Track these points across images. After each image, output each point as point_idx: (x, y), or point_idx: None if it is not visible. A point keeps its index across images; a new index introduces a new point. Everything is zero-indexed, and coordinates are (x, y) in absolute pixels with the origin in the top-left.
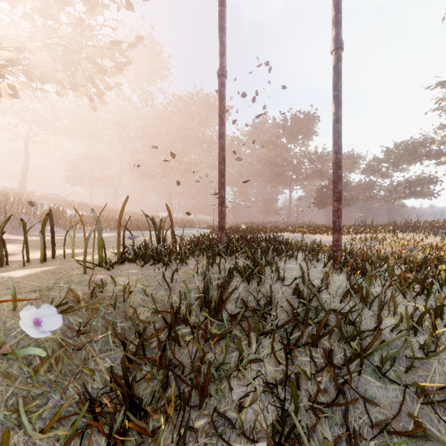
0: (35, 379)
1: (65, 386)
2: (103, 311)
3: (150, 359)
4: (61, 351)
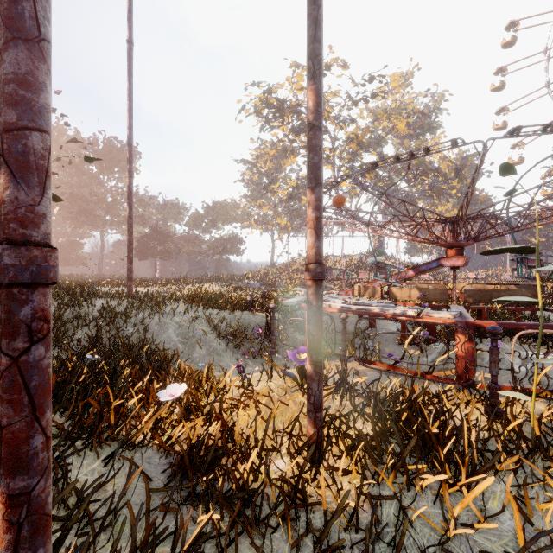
0: None
1: None
2: None
3: None
4: None
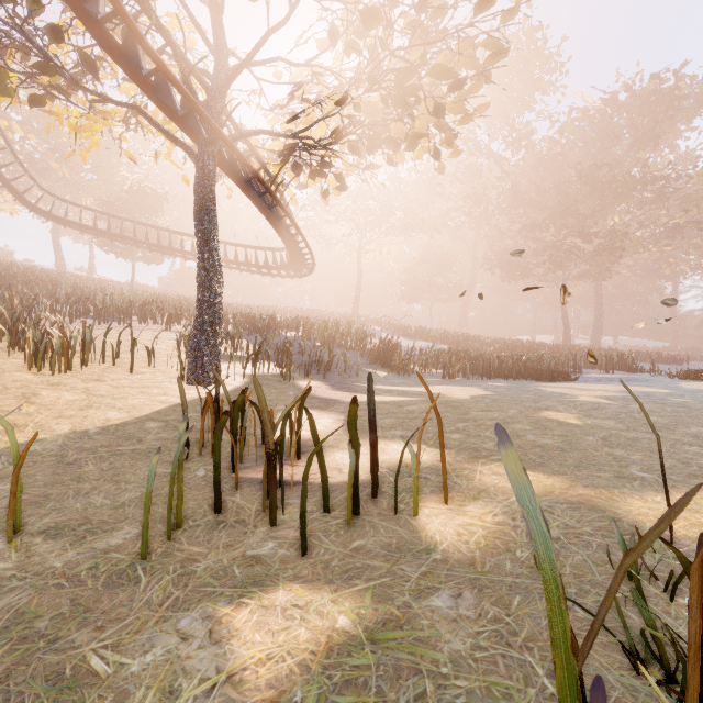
0: None
1: None
2: None
3: None
4: None
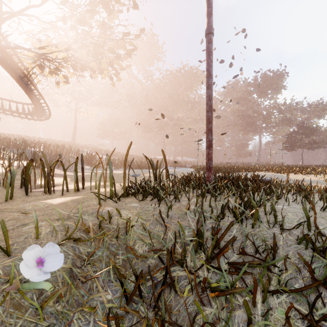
0: (44, 310)
1: (70, 317)
2: (108, 241)
3: (146, 303)
4: (63, 290)
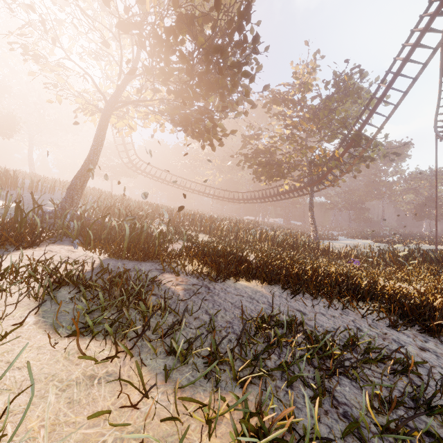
0: None
1: None
2: None
3: None
4: None
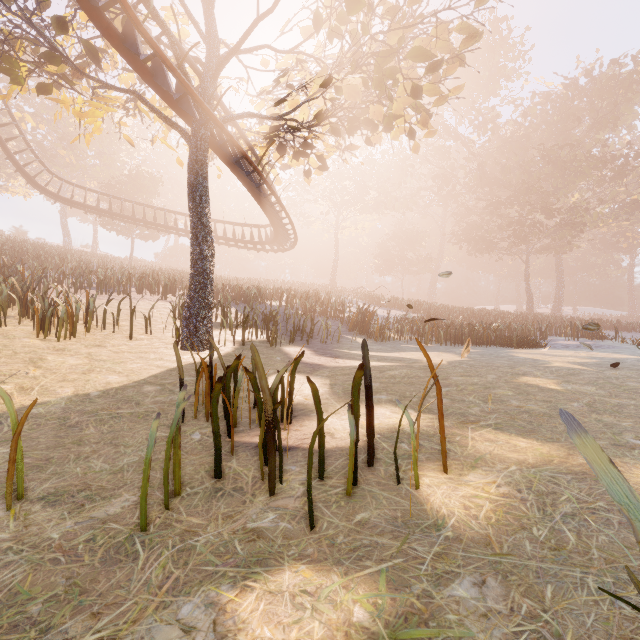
0: None
1: None
2: None
3: None
4: None
